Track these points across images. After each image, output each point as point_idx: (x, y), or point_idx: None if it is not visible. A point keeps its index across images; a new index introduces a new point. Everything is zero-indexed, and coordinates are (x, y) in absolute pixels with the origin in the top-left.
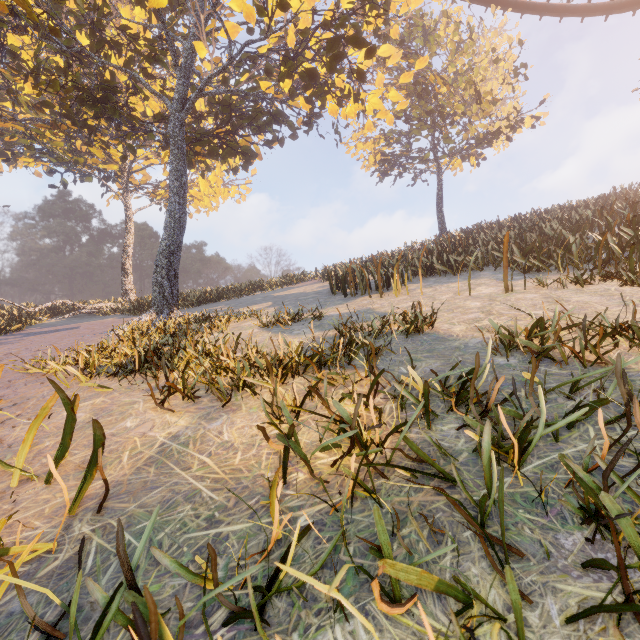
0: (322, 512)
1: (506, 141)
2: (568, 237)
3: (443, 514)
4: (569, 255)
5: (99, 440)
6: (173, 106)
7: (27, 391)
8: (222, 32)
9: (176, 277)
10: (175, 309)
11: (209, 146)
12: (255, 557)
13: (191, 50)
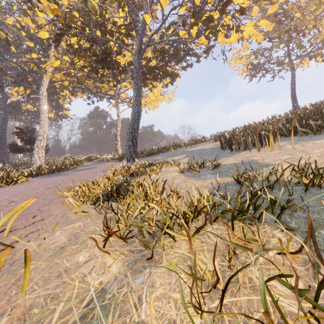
0: None
1: None
2: None
3: None
4: None
5: None
6: (135, 54)
7: (53, 209)
8: (158, 6)
9: (136, 142)
10: (136, 159)
11: (153, 74)
12: None
13: (143, 23)
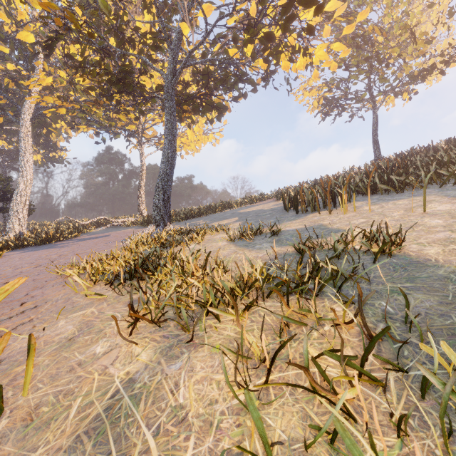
0: None
1: (439, 75)
2: None
3: None
4: None
5: None
6: (167, 76)
7: (50, 293)
8: (200, 13)
9: (169, 200)
10: (168, 224)
11: (193, 105)
12: None
13: (179, 33)
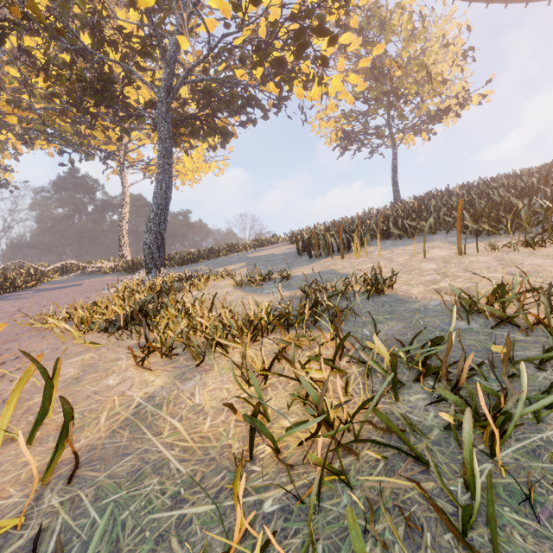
0: (289, 495)
1: (455, 117)
2: (515, 203)
3: (419, 507)
4: (517, 220)
5: (68, 413)
6: (160, 93)
7: (29, 345)
8: (202, 27)
9: (163, 241)
10: (162, 269)
11: (192, 127)
12: (217, 550)
13: (176, 44)
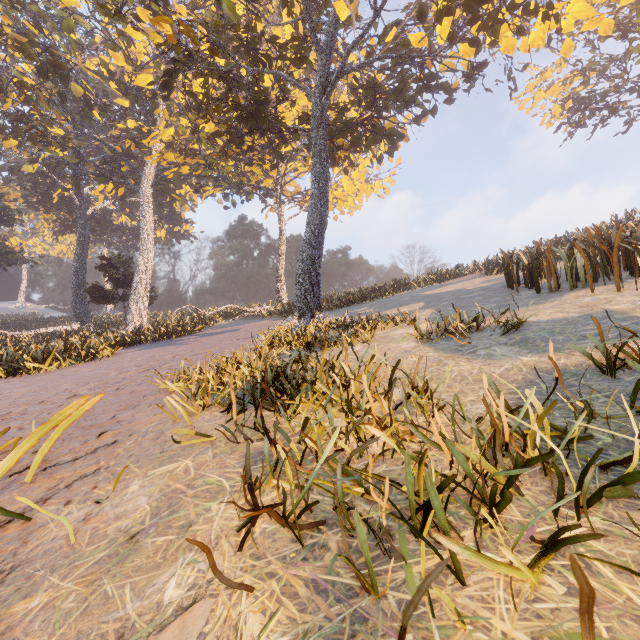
0: None
1: None
2: None
3: None
4: None
5: None
6: (314, 93)
7: (141, 418)
8: None
9: (317, 278)
10: (316, 312)
11: (352, 136)
12: None
13: (332, 25)
